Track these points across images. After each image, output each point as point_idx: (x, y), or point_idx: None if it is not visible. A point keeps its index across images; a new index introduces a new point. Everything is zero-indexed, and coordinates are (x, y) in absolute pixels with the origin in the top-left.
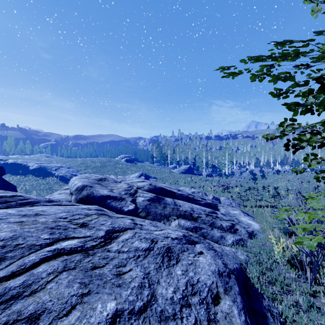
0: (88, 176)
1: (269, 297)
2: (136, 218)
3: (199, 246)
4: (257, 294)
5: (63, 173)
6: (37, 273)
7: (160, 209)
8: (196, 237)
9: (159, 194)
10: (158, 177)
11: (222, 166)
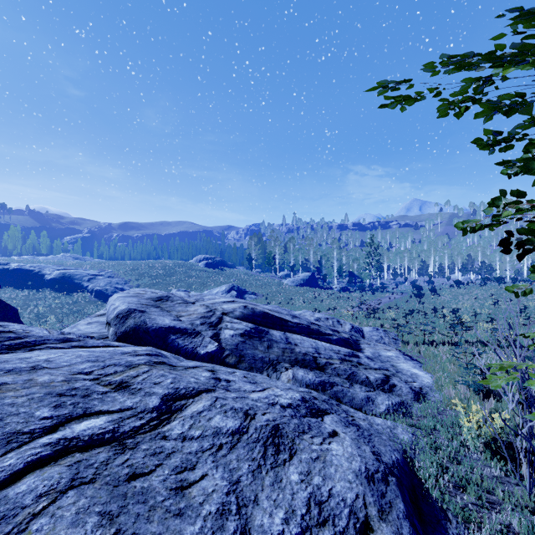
0: (139, 293)
1: (458, 516)
2: (220, 366)
3: (330, 420)
4: (436, 511)
5: (102, 286)
6: (15, 497)
7: (262, 351)
8: (324, 402)
9: (260, 324)
10: (260, 293)
11: (365, 274)
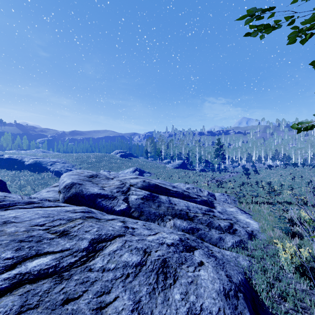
0: (79, 173)
1: None
2: (128, 218)
3: (198, 253)
4: None
5: (58, 168)
6: None
7: (154, 209)
8: (193, 241)
9: (153, 192)
10: (152, 172)
11: (215, 161)
